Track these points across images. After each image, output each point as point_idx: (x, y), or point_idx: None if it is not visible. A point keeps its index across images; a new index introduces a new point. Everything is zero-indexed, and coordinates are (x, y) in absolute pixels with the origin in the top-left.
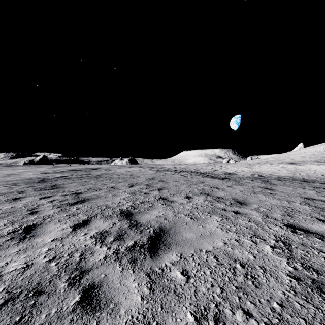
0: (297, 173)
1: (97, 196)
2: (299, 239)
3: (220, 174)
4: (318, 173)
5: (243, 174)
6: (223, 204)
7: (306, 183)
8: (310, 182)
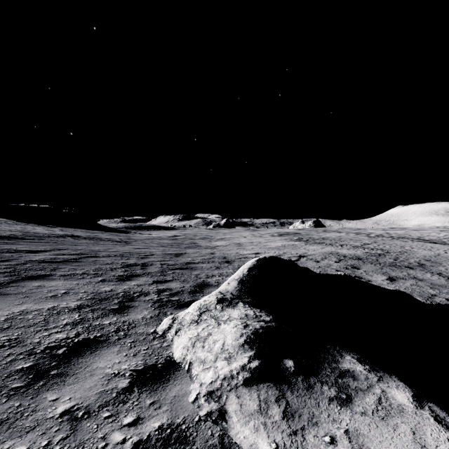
0: None
1: (358, 246)
2: (448, 255)
3: (448, 241)
4: None
5: None
6: (428, 251)
7: None
8: None
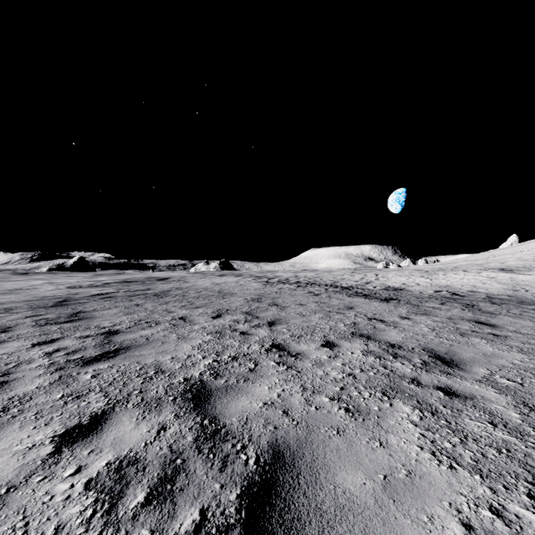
0: (520, 289)
1: (146, 341)
2: None
3: (378, 290)
4: None
5: (420, 290)
6: (409, 364)
7: None
8: None
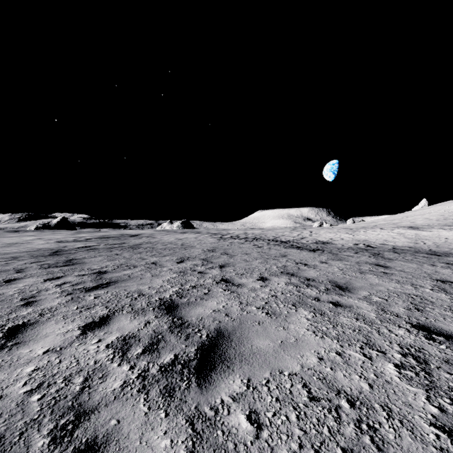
0: (420, 242)
1: (128, 277)
2: (440, 352)
3: (310, 243)
4: (451, 243)
5: (343, 243)
6: (316, 290)
7: (435, 257)
8: (441, 255)
